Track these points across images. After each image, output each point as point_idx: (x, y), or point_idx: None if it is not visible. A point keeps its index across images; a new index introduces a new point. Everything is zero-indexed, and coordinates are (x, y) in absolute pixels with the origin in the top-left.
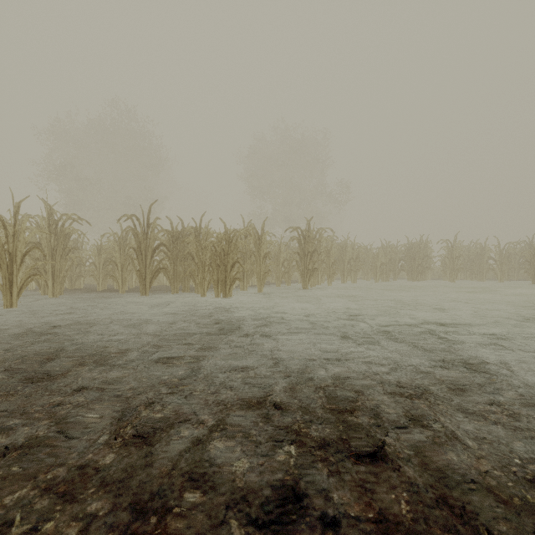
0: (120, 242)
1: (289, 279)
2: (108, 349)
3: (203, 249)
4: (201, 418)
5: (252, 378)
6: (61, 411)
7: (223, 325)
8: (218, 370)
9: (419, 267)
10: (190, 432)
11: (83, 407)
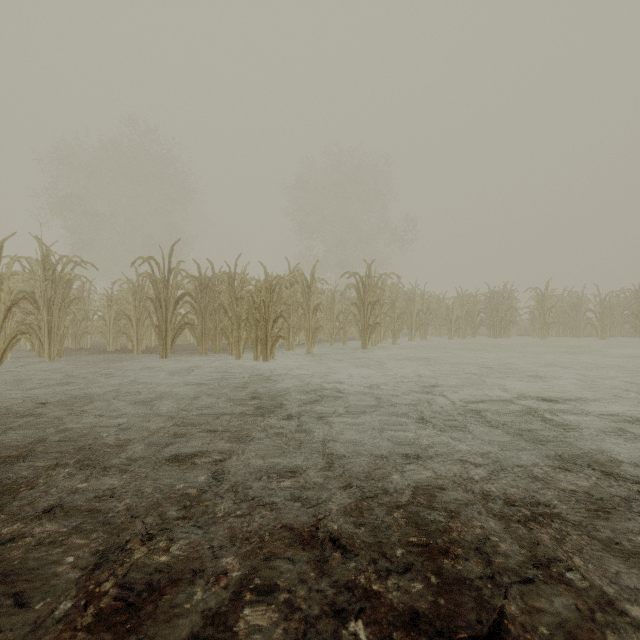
0: (136, 291)
1: (345, 336)
2: (105, 439)
3: (238, 300)
4: (223, 563)
5: (299, 487)
6: (14, 551)
7: (262, 401)
8: (253, 474)
9: (502, 321)
10: (204, 592)
11: (49, 543)
